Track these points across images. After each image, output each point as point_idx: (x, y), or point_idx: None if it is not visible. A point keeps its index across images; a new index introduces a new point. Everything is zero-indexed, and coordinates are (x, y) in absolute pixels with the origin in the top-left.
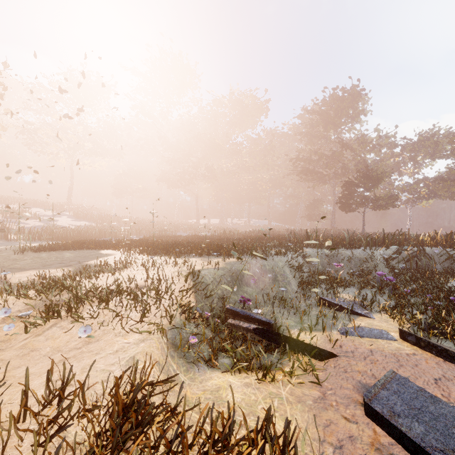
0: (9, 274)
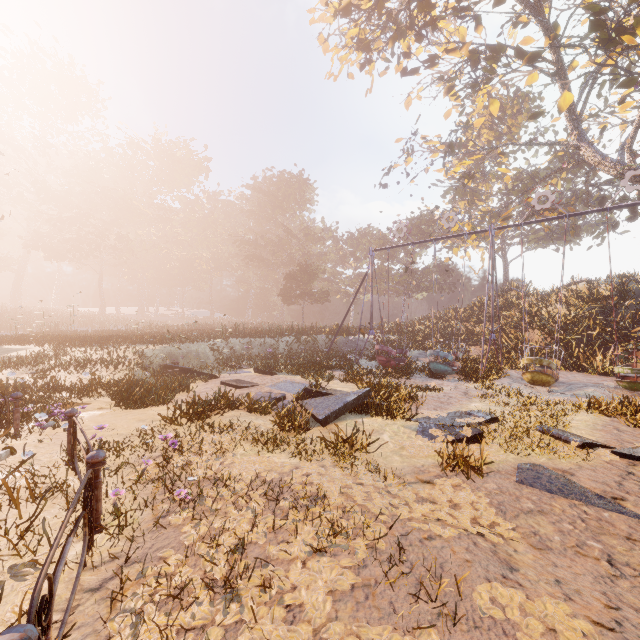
0: None
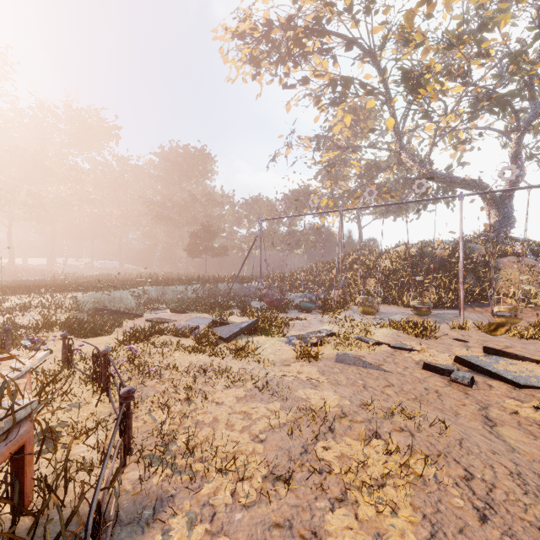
0: None
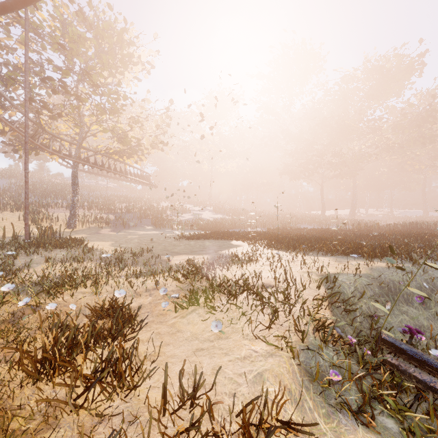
0: (170, 256)
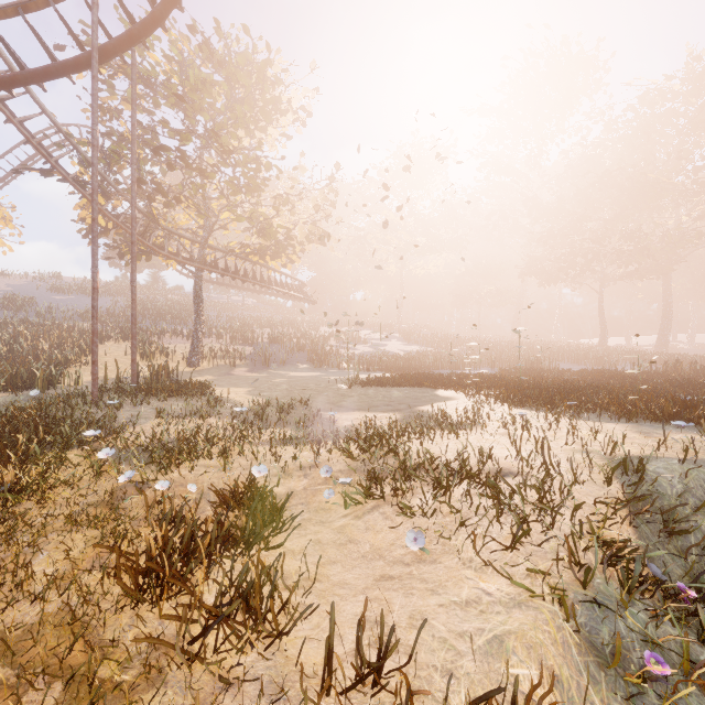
0: (337, 413)
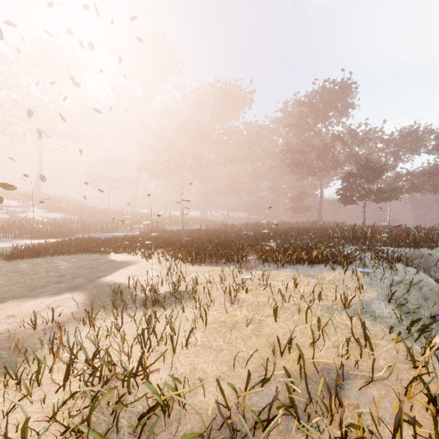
0: None
